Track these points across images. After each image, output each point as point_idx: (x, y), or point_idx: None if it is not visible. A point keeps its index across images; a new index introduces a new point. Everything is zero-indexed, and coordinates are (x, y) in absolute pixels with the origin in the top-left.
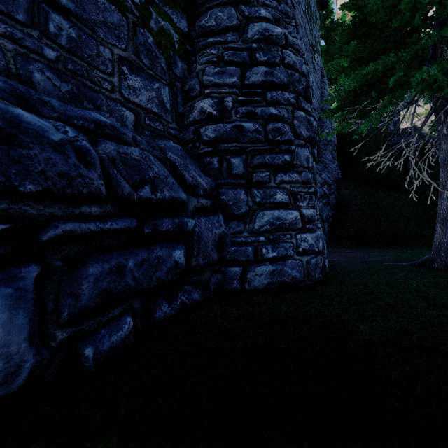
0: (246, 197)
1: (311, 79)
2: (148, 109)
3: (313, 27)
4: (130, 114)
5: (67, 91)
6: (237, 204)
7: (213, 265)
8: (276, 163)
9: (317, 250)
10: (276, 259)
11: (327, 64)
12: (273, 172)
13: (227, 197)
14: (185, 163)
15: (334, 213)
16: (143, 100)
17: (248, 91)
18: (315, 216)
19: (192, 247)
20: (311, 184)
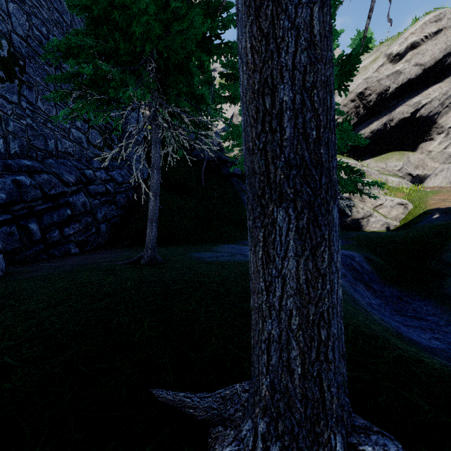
0: None
1: None
2: None
3: None
4: None
5: None
6: None
7: None
8: None
9: None
10: None
11: None
12: None
13: None
14: None
15: (124, 213)
16: None
17: None
18: None
19: None
20: None
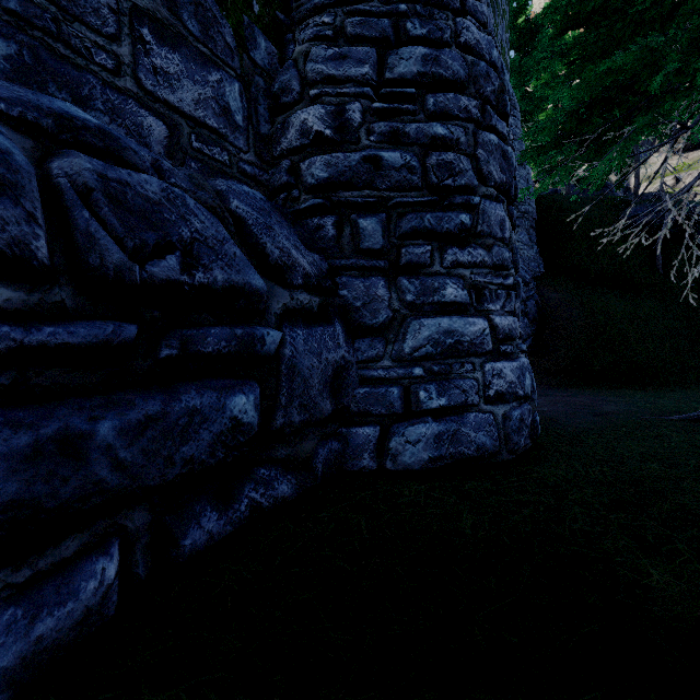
0: (388, 293)
1: (507, 77)
2: (197, 120)
3: (498, 23)
4: (158, 124)
5: (7, 56)
6: (371, 305)
7: (323, 423)
8: (445, 228)
9: (522, 393)
10: (445, 410)
11: (521, 88)
12: (438, 246)
13: (352, 293)
14: (266, 222)
15: (535, 331)
16: (185, 100)
17: (391, 92)
18: (516, 330)
19: (276, 388)
20: (508, 270)
